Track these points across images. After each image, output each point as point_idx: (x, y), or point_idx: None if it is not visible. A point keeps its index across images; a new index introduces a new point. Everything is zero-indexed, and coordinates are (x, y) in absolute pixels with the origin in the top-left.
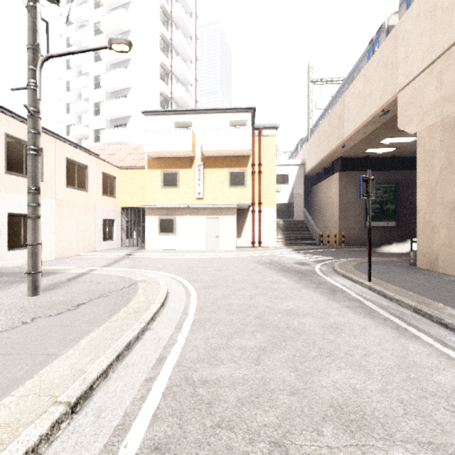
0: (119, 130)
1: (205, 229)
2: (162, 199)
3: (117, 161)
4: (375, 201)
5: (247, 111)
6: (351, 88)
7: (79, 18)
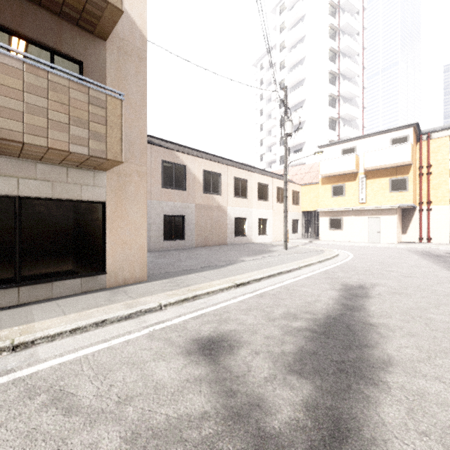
0: (297, 154)
1: (367, 226)
2: (332, 205)
3: (299, 180)
4: None
5: (409, 127)
6: None
7: (268, 79)
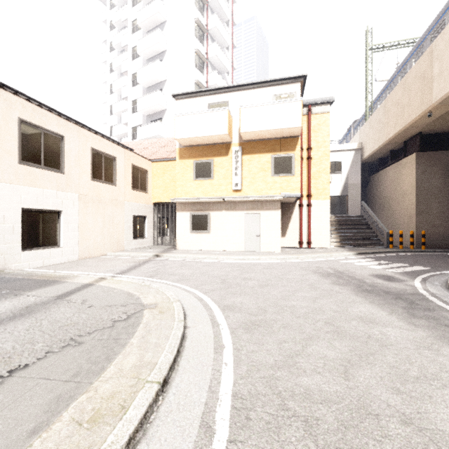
0: (154, 124)
1: (244, 226)
2: (195, 192)
3: (150, 154)
4: None
5: (295, 82)
6: (447, 30)
7: (120, 21)
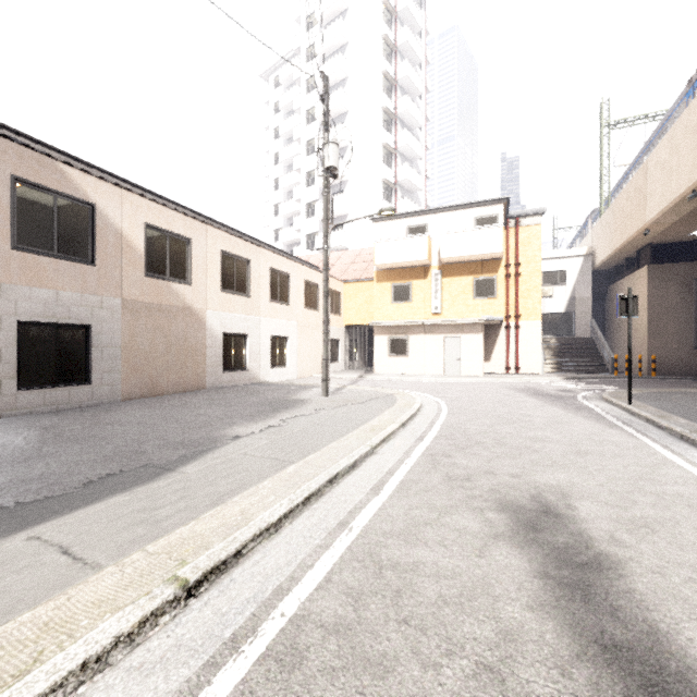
0: (335, 233)
1: (444, 350)
2: (392, 316)
3: (340, 274)
4: None
5: (498, 203)
6: (655, 154)
7: (288, 105)
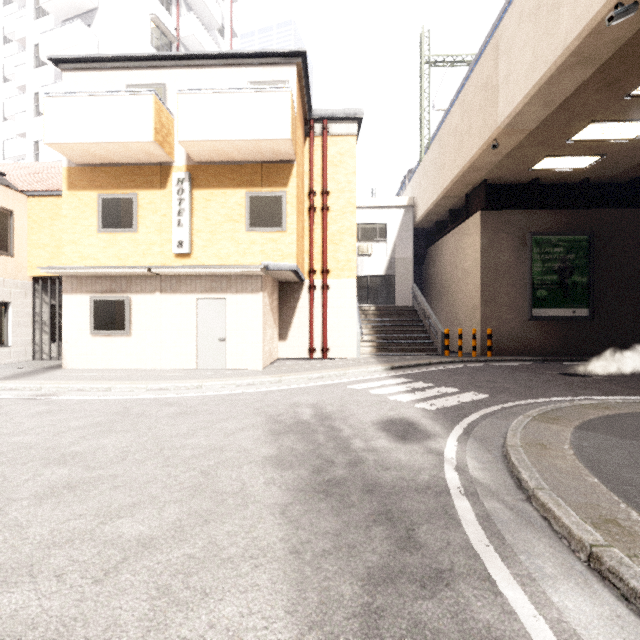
0: None
1: (197, 322)
2: (100, 256)
3: (31, 183)
4: (549, 268)
5: (288, 63)
6: (517, 3)
7: None
